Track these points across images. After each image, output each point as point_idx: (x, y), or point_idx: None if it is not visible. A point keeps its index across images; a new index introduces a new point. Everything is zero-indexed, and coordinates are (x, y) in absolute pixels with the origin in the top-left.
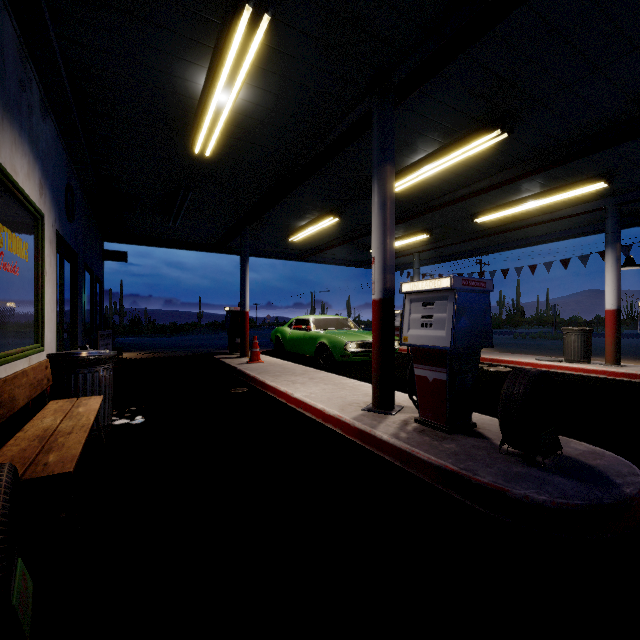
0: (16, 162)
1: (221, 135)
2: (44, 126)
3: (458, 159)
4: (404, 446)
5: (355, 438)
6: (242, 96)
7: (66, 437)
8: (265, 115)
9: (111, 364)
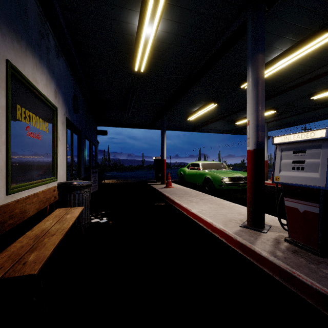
0: (37, 76)
1: (149, 58)
2: (58, 61)
3: (307, 51)
4: (283, 266)
5: (237, 248)
6: (160, 28)
7: (49, 238)
8: (174, 40)
9: (89, 189)
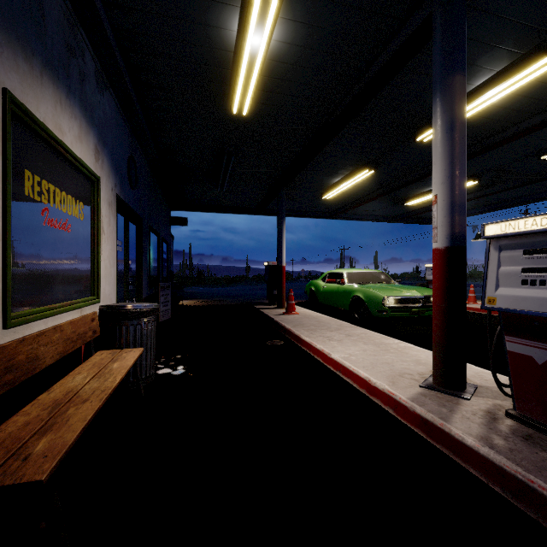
0: (62, 122)
1: (257, 90)
2: (101, 98)
3: (541, 71)
4: (510, 467)
5: (415, 427)
6: (276, 36)
7: (78, 407)
8: (300, 57)
9: (153, 317)
